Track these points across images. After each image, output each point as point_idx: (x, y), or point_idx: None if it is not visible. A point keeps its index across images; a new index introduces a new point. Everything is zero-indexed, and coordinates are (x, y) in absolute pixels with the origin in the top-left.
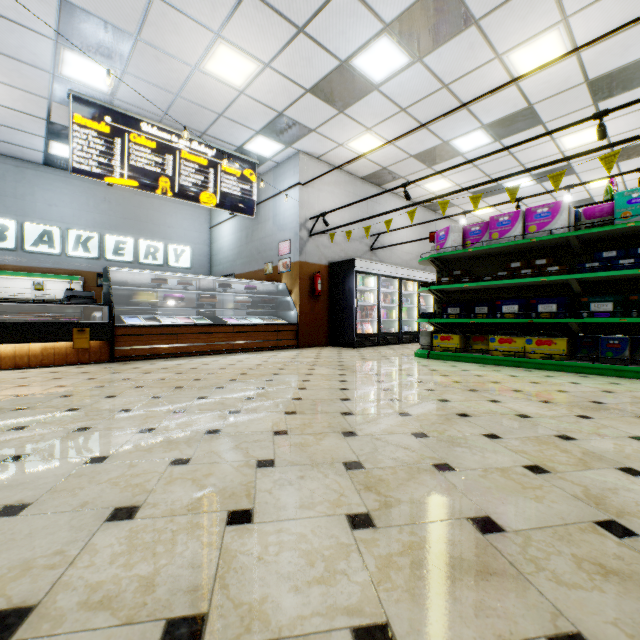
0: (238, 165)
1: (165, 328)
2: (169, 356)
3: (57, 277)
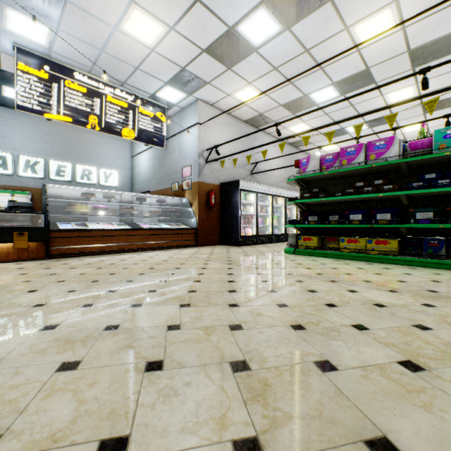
0: (152, 108)
1: (92, 232)
2: (95, 253)
3: (9, 192)
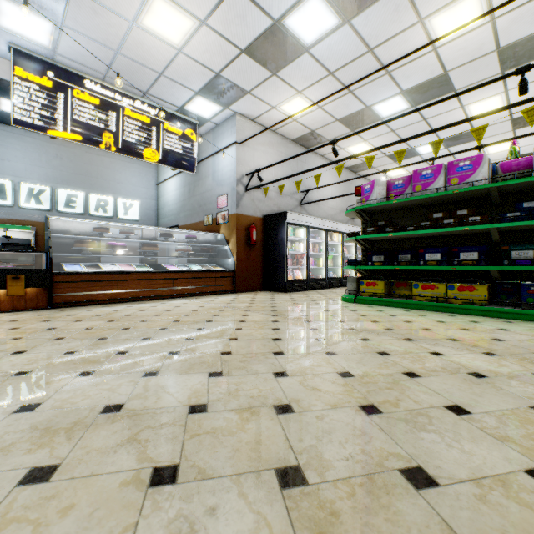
0: (180, 125)
1: (105, 275)
2: (109, 302)
3: (8, 227)
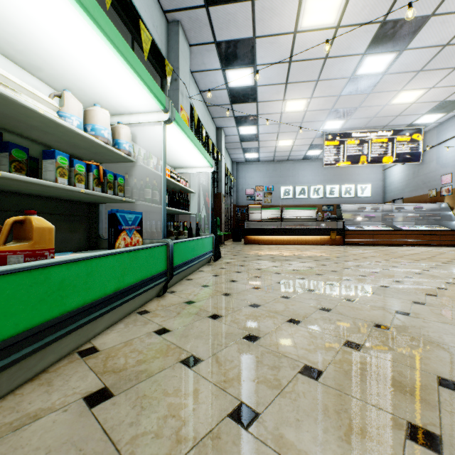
0: (407, 134)
1: (366, 231)
2: (368, 245)
3: (307, 208)
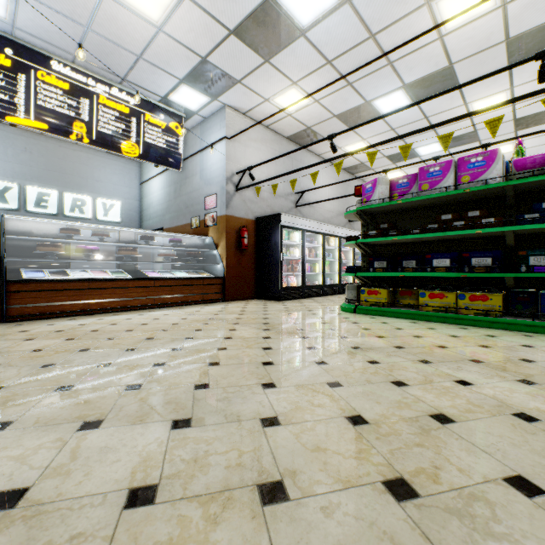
0: (163, 117)
1: (73, 283)
2: (78, 314)
3: None
